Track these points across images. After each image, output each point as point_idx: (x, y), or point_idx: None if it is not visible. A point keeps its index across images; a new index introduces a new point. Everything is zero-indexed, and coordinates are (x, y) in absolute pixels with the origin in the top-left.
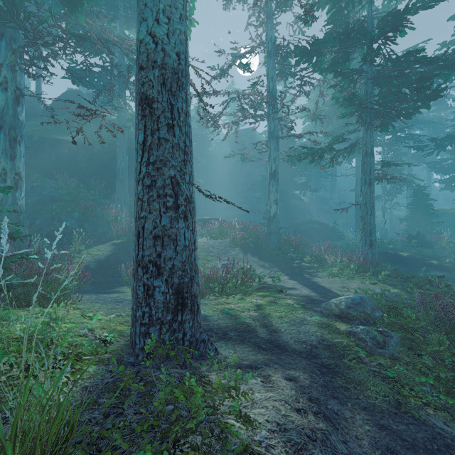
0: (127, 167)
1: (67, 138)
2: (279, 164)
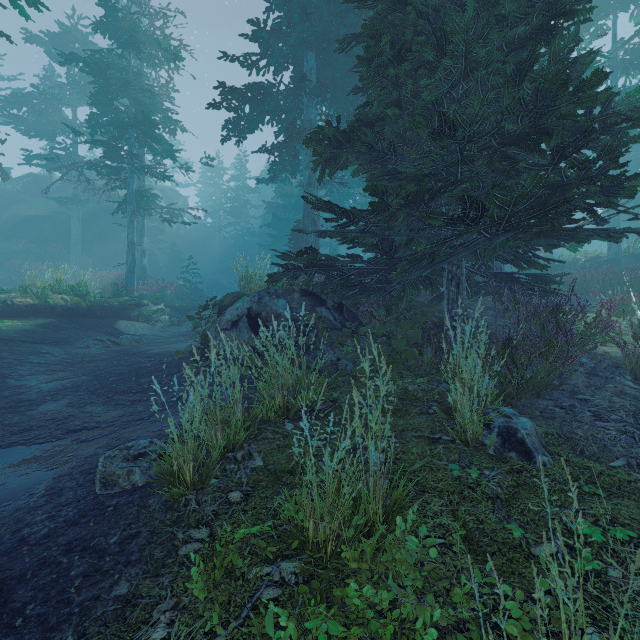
0: (80, 233)
1: (40, 213)
2: (144, 218)
